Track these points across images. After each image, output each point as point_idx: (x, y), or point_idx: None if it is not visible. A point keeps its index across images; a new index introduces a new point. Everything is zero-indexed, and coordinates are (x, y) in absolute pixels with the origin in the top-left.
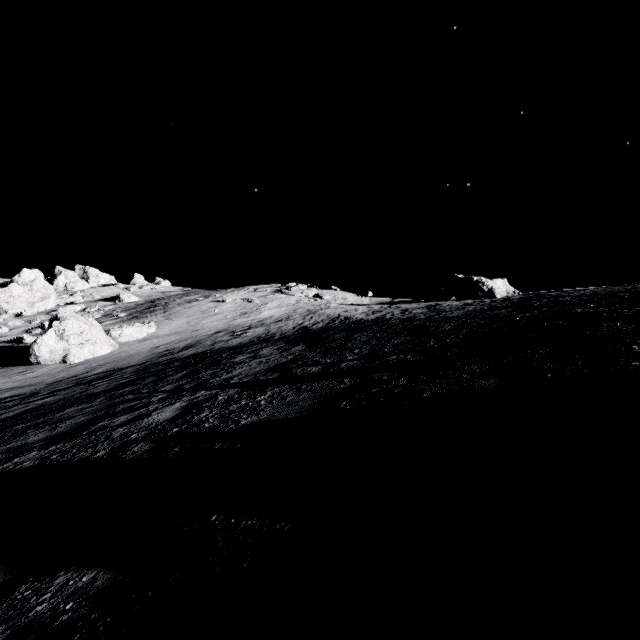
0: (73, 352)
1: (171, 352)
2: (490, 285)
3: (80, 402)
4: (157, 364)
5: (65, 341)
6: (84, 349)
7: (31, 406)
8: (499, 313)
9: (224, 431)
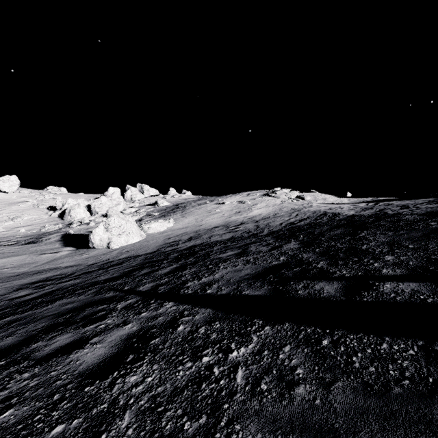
0: (114, 240)
1: (177, 243)
2: None
3: (76, 292)
4: (161, 254)
5: (109, 232)
6: (121, 238)
7: (52, 288)
8: None
9: None
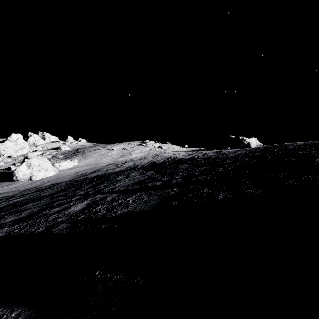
0: (35, 175)
1: (85, 175)
2: (248, 141)
3: (35, 200)
4: (77, 181)
5: (31, 169)
6: (41, 173)
7: (11, 202)
8: (255, 154)
9: (108, 217)
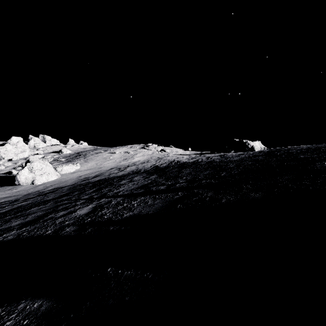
0: (37, 179)
1: (87, 179)
2: (252, 144)
3: (40, 204)
4: (80, 185)
5: (33, 173)
6: (43, 177)
7: (14, 206)
8: (258, 158)
9: (115, 220)
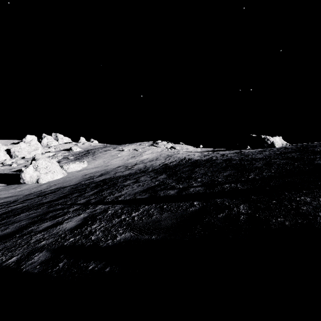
0: (42, 177)
1: (92, 178)
2: (272, 140)
3: (32, 209)
4: (83, 185)
5: (38, 171)
6: (48, 176)
7: (8, 210)
8: (292, 155)
9: (102, 247)
